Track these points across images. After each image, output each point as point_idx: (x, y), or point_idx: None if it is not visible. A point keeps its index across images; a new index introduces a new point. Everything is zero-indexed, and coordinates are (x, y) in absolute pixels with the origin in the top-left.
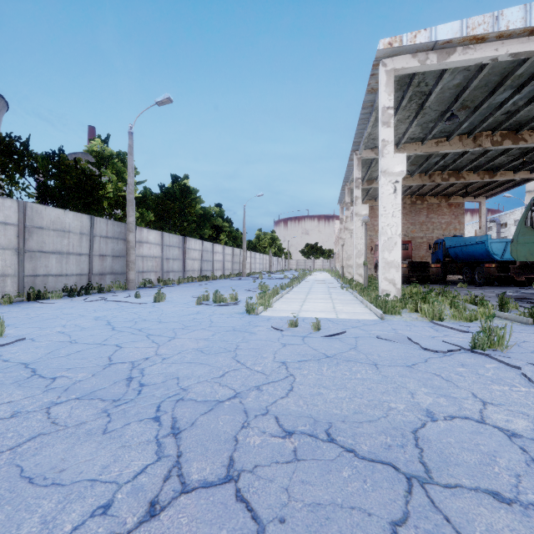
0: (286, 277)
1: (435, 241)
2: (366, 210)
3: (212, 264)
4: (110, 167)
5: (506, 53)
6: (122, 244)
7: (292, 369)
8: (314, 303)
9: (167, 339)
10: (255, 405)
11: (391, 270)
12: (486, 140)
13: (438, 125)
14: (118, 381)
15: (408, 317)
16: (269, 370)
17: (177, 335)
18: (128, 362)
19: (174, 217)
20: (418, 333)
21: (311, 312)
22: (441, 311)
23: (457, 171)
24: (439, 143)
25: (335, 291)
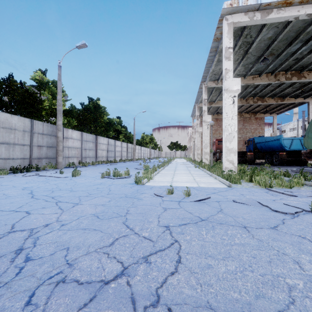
0: (160, 161)
1: (248, 139)
2: (210, 119)
3: (114, 153)
4: (47, 90)
5: (305, 14)
6: (54, 138)
7: (175, 234)
8: (180, 176)
9: (71, 205)
10: (144, 289)
11: (231, 154)
12: (282, 77)
13: (255, 65)
14: (4, 255)
15: (246, 185)
16: (156, 236)
17: (81, 201)
18: (27, 230)
19: (90, 123)
20: (261, 197)
21: (180, 182)
22: (271, 181)
23: (262, 97)
24: (254, 78)
25: (191, 169)
